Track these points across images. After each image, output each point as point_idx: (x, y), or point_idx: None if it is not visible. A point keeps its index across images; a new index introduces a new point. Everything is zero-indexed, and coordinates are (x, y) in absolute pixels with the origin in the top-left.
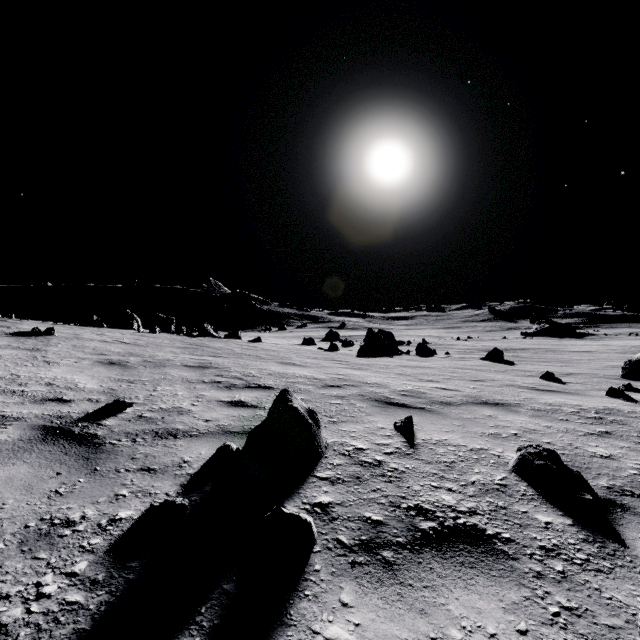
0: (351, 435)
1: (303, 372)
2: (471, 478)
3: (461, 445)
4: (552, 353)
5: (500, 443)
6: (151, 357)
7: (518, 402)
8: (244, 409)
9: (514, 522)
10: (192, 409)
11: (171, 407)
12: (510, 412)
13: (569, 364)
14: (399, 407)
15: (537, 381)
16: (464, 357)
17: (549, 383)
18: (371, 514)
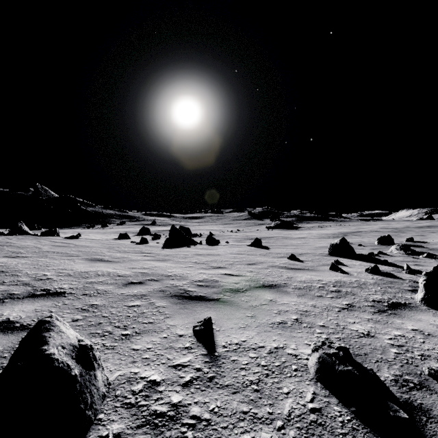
0: (144, 357)
1: (107, 269)
2: (285, 408)
3: (260, 346)
4: (286, 239)
5: (290, 335)
6: None
7: (284, 282)
8: (4, 335)
9: None
10: None
11: None
12: (283, 293)
13: (298, 247)
14: (197, 301)
15: (287, 261)
16: (238, 244)
17: (294, 262)
18: None
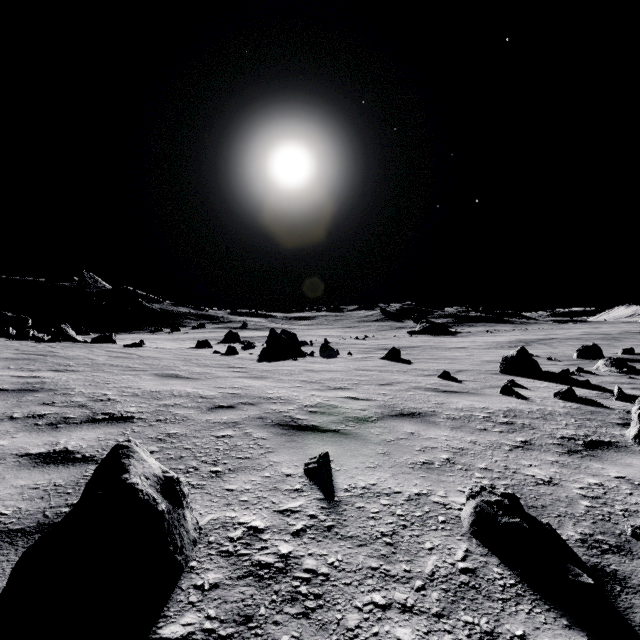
0: (242, 499)
1: (186, 388)
2: (426, 566)
3: (395, 492)
4: (437, 350)
5: (438, 479)
6: None
7: (432, 410)
8: (64, 468)
9: None
10: None
11: None
12: (430, 425)
13: (455, 361)
14: (309, 432)
15: (438, 381)
16: (365, 357)
17: (448, 382)
18: None
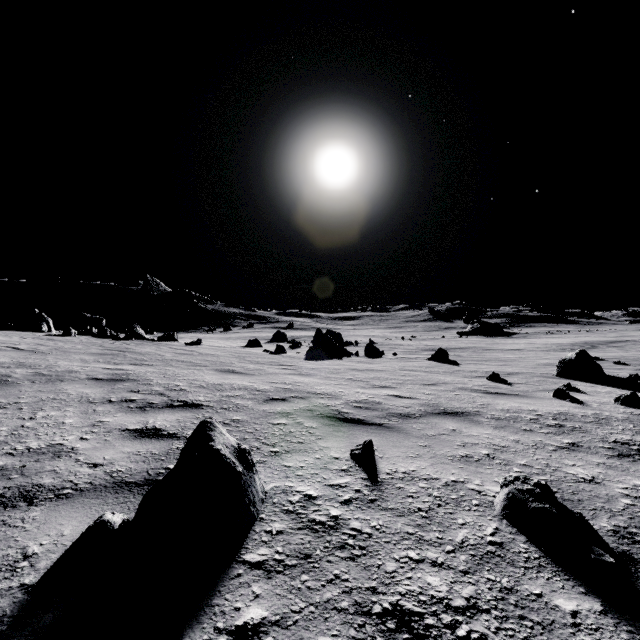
0: (298, 474)
1: (243, 382)
2: (457, 536)
3: (433, 478)
4: (488, 352)
5: (475, 470)
6: (48, 368)
7: (477, 410)
8: (156, 441)
9: (533, 620)
10: (78, 446)
11: (46, 445)
12: (473, 423)
13: (507, 363)
14: (354, 424)
15: (486, 383)
16: (411, 357)
17: (497, 385)
18: (328, 639)
